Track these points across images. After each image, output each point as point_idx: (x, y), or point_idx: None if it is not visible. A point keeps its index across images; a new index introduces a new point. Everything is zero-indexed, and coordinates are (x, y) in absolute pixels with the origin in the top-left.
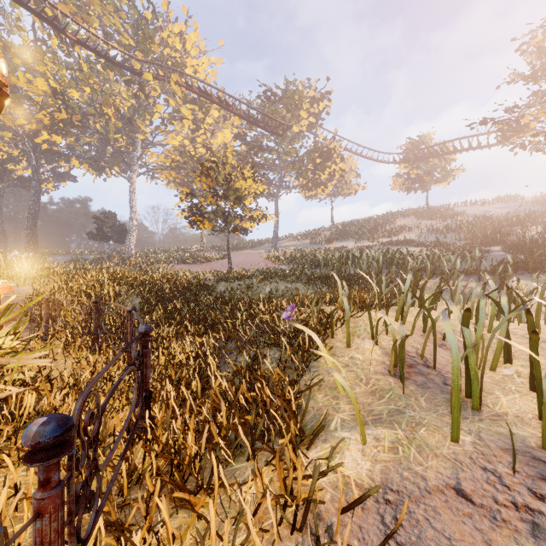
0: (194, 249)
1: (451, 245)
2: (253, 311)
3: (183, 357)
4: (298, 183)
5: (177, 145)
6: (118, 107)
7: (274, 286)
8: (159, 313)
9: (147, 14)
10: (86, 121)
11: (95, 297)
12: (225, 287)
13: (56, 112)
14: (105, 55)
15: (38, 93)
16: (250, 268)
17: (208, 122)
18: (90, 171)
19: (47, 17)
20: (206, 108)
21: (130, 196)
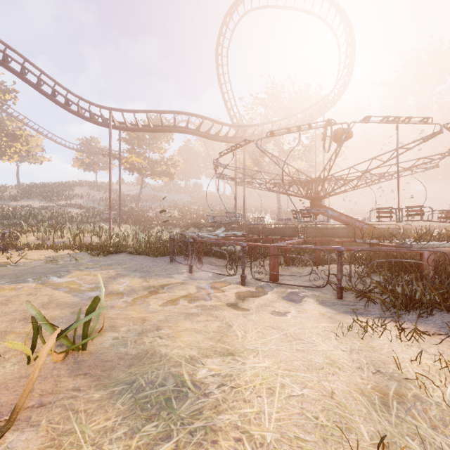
0: None
1: (99, 209)
2: None
3: None
4: None
5: None
6: None
7: None
8: None
9: None
10: None
11: None
12: None
13: None
14: None
15: None
16: None
17: None
18: None
19: None
20: None
21: None
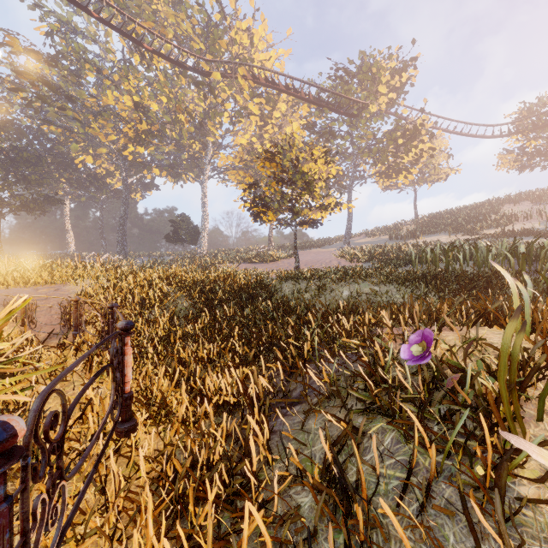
0: (261, 249)
1: None
2: (330, 327)
3: (211, 411)
4: (375, 171)
5: (245, 144)
6: (190, 111)
7: (354, 288)
8: (204, 321)
9: (216, 16)
10: (164, 130)
11: (143, 298)
12: (290, 289)
13: (139, 124)
14: (177, 61)
15: (124, 108)
16: (320, 267)
17: (276, 117)
18: (170, 179)
19: (127, 32)
20: (273, 101)
21: (202, 199)
